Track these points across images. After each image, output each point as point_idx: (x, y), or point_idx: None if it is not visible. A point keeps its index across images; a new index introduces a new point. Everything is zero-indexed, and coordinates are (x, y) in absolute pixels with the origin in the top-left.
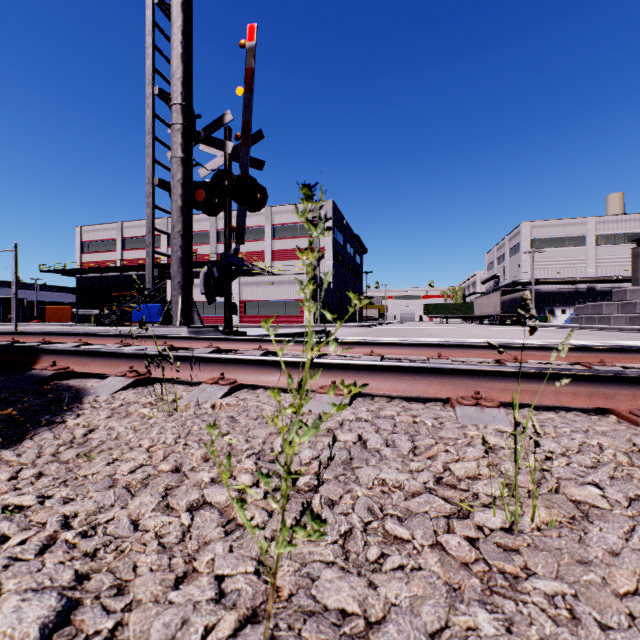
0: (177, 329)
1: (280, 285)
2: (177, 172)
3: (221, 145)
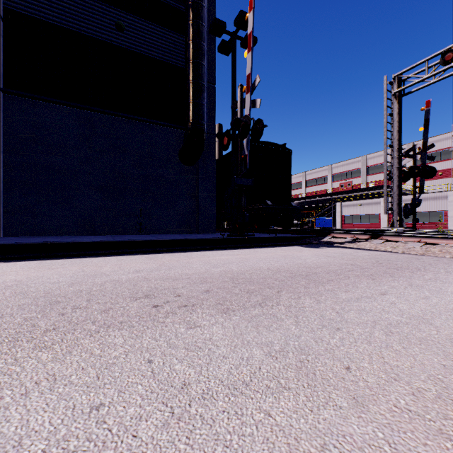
0: (398, 228)
1: (423, 201)
2: (396, 173)
3: (413, 157)
